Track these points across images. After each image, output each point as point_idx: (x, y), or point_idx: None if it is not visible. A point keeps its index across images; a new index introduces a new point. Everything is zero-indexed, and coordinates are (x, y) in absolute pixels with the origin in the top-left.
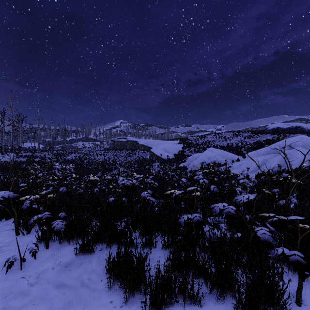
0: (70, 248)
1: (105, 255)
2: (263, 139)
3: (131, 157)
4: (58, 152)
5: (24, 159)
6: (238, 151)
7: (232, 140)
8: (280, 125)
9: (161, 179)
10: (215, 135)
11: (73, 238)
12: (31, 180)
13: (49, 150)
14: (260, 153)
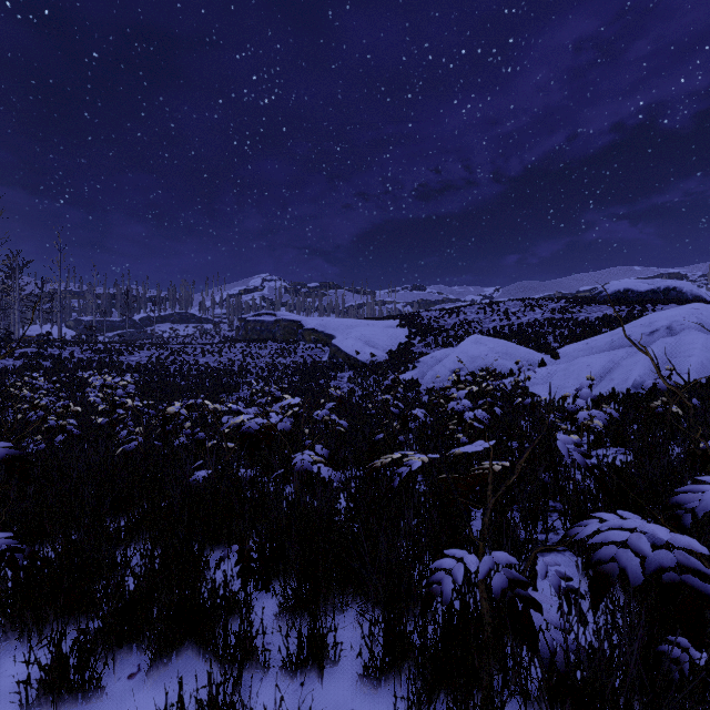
0: (22, 667)
1: (147, 698)
2: (595, 315)
3: (287, 358)
4: (109, 346)
5: (18, 363)
6: (540, 343)
7: (524, 319)
8: (631, 284)
9: (357, 412)
10: (483, 308)
11: (42, 622)
12: (20, 415)
13: (85, 342)
14: (597, 347)
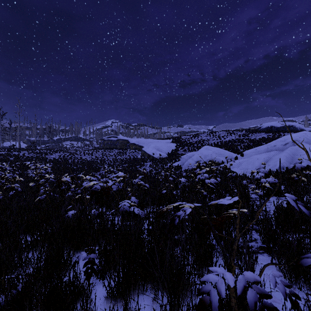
0: None
1: None
2: (258, 137)
3: (122, 156)
4: (41, 151)
5: None
6: (235, 149)
7: (227, 139)
8: (273, 123)
9: (153, 180)
10: (209, 134)
11: None
12: None
13: (30, 149)
14: (260, 151)
